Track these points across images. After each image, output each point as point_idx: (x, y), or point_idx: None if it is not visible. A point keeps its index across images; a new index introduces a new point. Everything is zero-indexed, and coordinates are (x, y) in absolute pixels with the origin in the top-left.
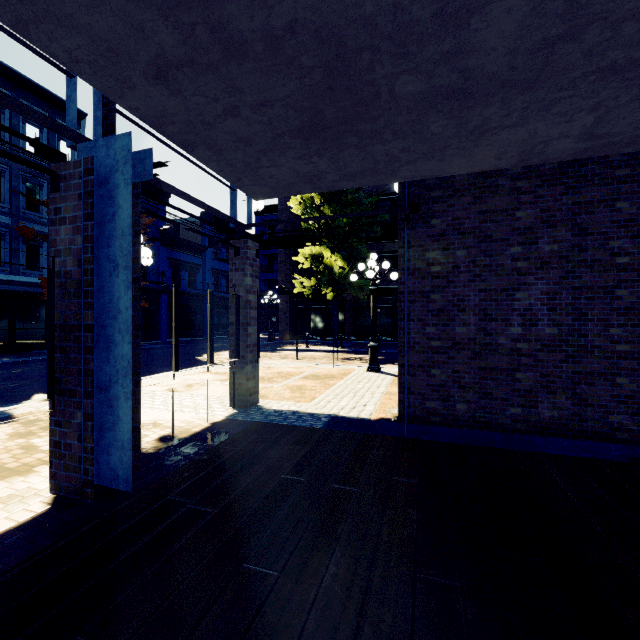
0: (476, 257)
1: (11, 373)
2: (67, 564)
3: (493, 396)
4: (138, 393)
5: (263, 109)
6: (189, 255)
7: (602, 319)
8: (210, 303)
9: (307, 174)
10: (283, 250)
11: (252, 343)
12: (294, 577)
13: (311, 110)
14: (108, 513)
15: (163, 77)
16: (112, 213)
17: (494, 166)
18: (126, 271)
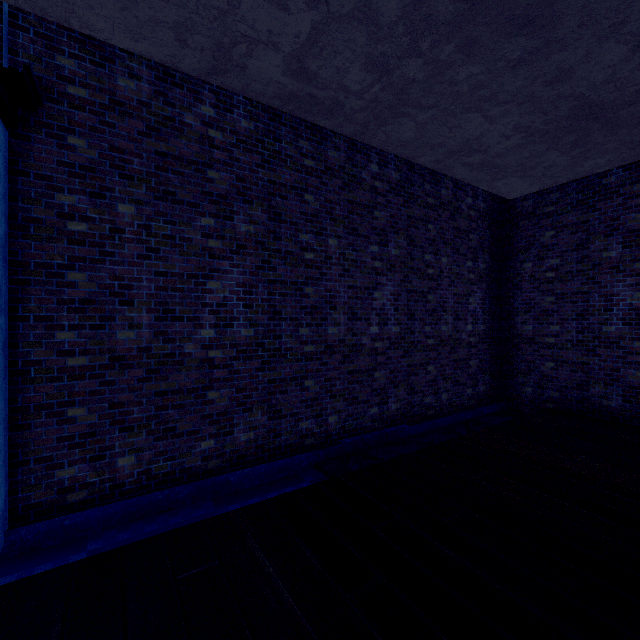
0: (152, 220)
1: None
2: None
3: (177, 431)
4: None
5: None
6: None
7: (294, 318)
8: None
9: None
10: None
11: None
12: None
13: None
14: None
15: None
16: None
17: (175, 58)
18: None
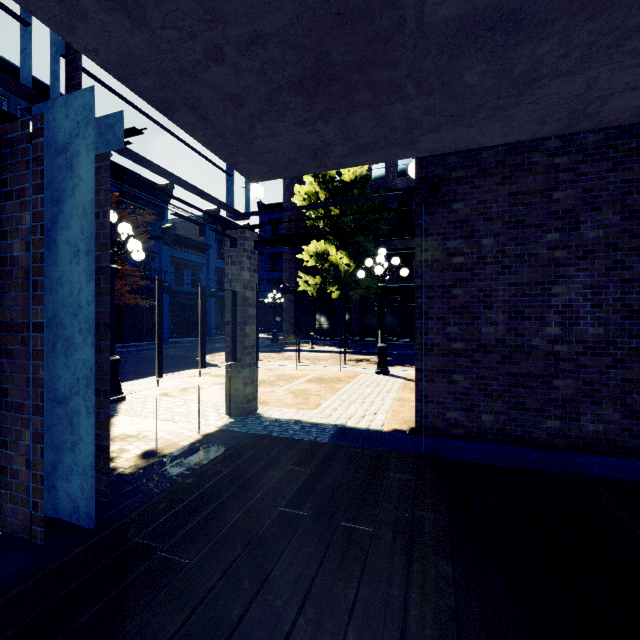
0: (505, 246)
1: None
2: None
3: (526, 406)
4: (107, 405)
5: (254, 49)
6: (192, 254)
7: None
8: (201, 299)
9: (310, 147)
10: (287, 248)
11: (250, 344)
12: None
13: (314, 50)
14: (54, 564)
15: None
16: (72, 187)
17: (534, 134)
18: (88, 257)
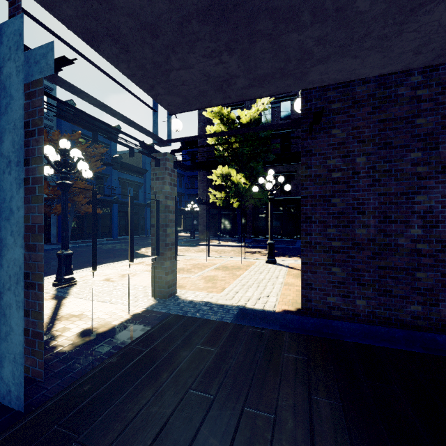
0: (376, 163)
1: None
2: None
3: (393, 294)
4: (41, 297)
5: None
6: (134, 176)
7: None
8: (130, 207)
9: (217, 79)
10: (201, 172)
11: (170, 242)
12: None
13: None
14: None
15: None
16: (5, 105)
17: (408, 64)
18: (18, 167)
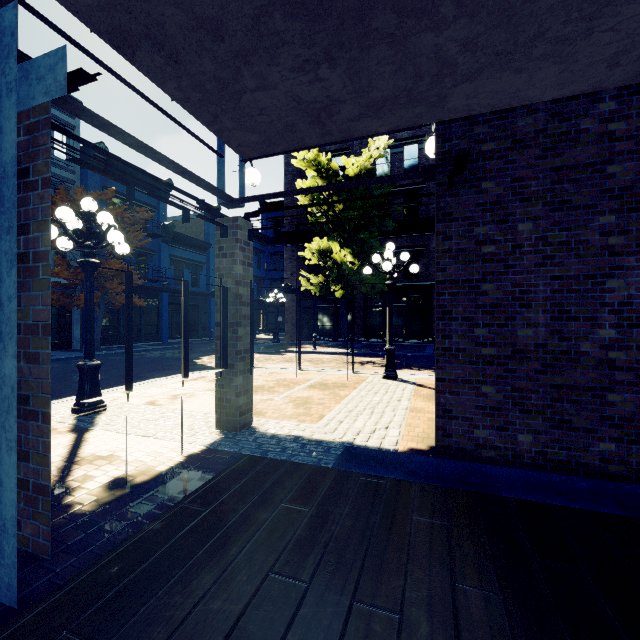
0: (547, 231)
1: None
2: None
3: (572, 425)
4: (47, 433)
5: None
6: (192, 252)
7: None
8: (184, 296)
9: (312, 105)
10: (289, 246)
11: (244, 348)
12: None
13: None
14: None
15: None
16: None
17: (598, 83)
18: (9, 236)
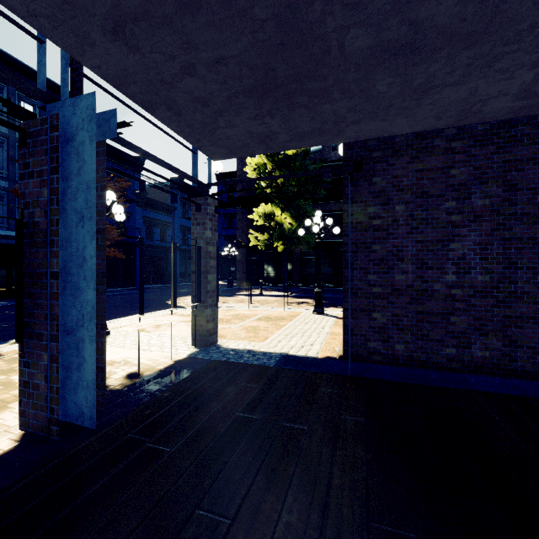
0: (414, 211)
1: (6, 315)
2: (22, 509)
3: (429, 337)
4: (104, 335)
5: (218, 67)
6: (161, 214)
7: (531, 267)
8: (173, 253)
9: (260, 135)
10: (240, 210)
11: (211, 289)
12: (246, 526)
13: (264, 68)
14: (70, 452)
15: (120, 32)
16: (78, 168)
17: (433, 126)
18: (91, 222)
